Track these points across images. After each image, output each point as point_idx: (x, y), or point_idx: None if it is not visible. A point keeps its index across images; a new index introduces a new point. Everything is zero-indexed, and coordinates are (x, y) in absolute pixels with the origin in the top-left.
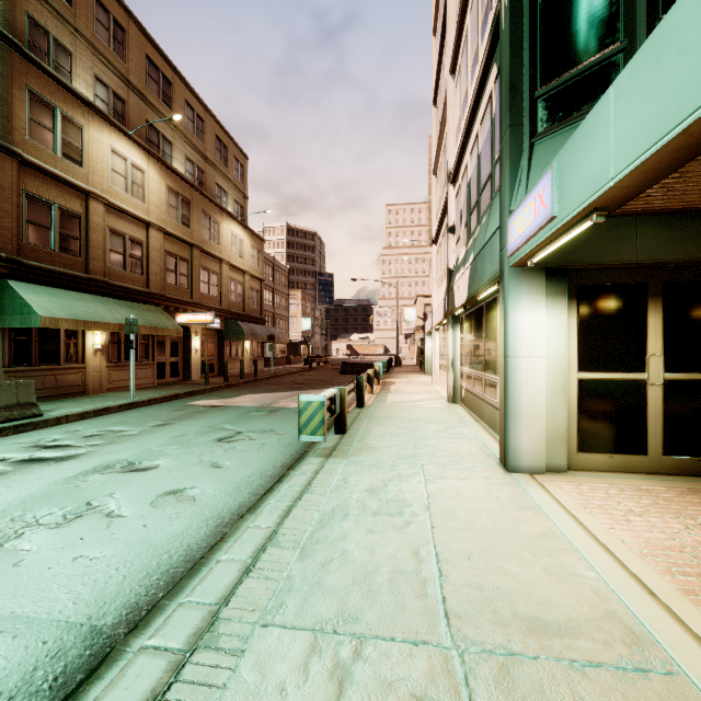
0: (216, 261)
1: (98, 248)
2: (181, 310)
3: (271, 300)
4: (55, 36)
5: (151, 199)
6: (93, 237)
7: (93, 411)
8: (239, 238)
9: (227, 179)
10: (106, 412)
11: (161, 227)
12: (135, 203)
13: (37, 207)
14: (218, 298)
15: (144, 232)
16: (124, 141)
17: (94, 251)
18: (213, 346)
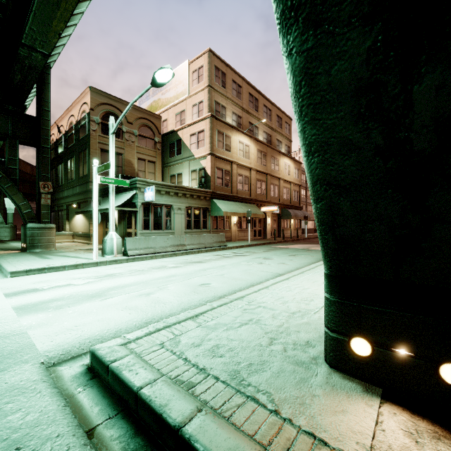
0: (277, 179)
1: (234, 183)
2: (262, 205)
3: (304, 195)
4: (221, 104)
5: (251, 157)
6: (233, 178)
7: (239, 246)
8: (288, 165)
9: (281, 135)
10: (243, 247)
11: (255, 168)
12: (246, 161)
13: (219, 171)
14: (278, 198)
15: (249, 172)
16: (242, 136)
17: (234, 184)
18: (275, 222)
